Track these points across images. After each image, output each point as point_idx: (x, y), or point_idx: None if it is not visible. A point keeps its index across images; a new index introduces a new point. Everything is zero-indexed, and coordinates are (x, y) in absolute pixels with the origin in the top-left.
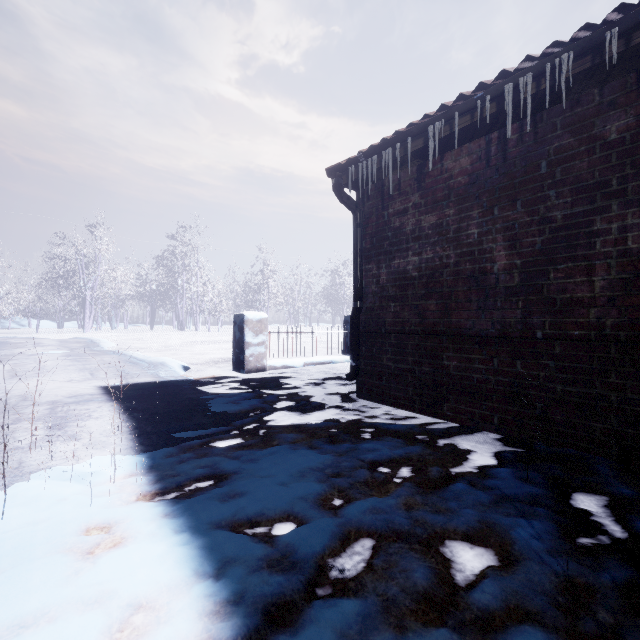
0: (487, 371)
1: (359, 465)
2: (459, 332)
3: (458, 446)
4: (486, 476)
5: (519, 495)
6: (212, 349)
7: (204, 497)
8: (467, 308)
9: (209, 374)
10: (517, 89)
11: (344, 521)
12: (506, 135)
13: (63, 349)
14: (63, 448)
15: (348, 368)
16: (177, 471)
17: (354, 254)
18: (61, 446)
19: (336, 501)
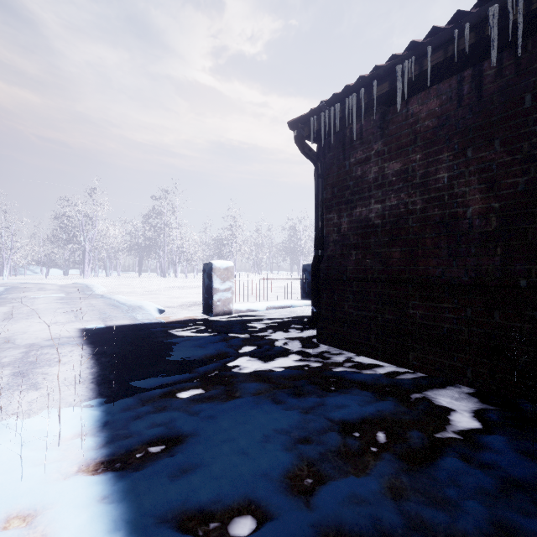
0: (459, 321)
1: (328, 427)
2: (427, 280)
3: (432, 402)
4: (477, 447)
5: (529, 479)
6: (187, 293)
7: (152, 472)
8: (435, 255)
9: (181, 317)
10: (501, 14)
11: (318, 518)
12: (481, 71)
13: (61, 293)
14: (19, 399)
15: (307, 312)
16: (130, 431)
17: (315, 204)
18: (18, 397)
19: (306, 480)
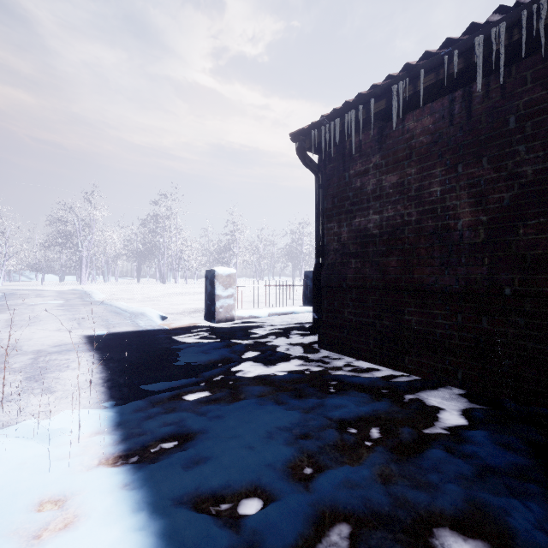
0: (450, 326)
1: (327, 424)
2: (421, 288)
3: (424, 402)
4: (461, 440)
5: (503, 466)
6: (188, 300)
7: (167, 463)
8: (429, 264)
9: (183, 323)
10: (486, 42)
11: (316, 499)
12: (471, 92)
13: (60, 300)
14: (35, 402)
15: (308, 318)
16: (143, 429)
17: (316, 214)
18: (34, 399)
19: (306, 469)
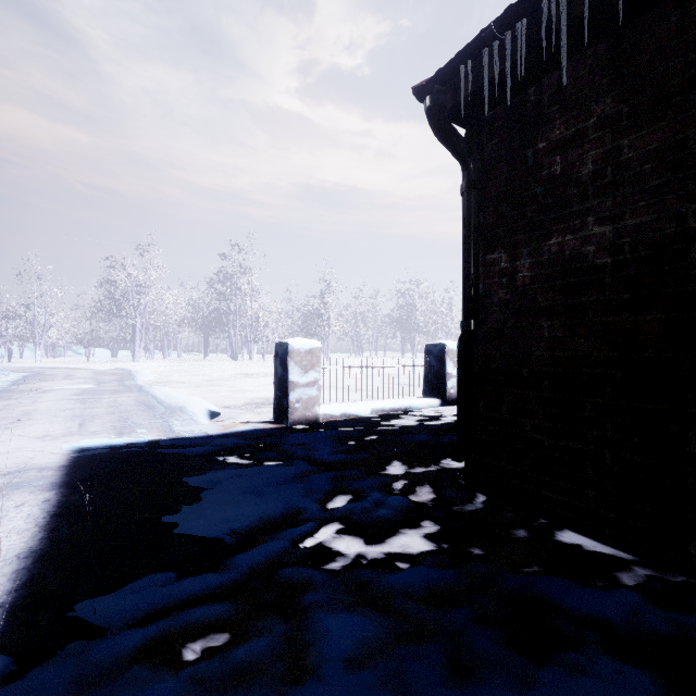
0: None
1: None
2: None
3: None
4: None
5: None
6: (259, 384)
7: None
8: None
9: (240, 425)
10: None
11: None
12: None
13: (90, 383)
14: None
15: (434, 419)
16: None
17: (463, 236)
18: None
19: None
